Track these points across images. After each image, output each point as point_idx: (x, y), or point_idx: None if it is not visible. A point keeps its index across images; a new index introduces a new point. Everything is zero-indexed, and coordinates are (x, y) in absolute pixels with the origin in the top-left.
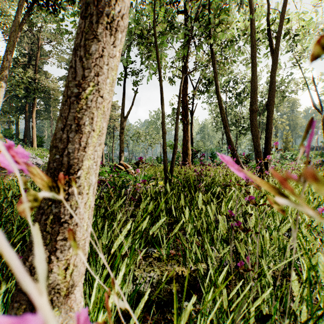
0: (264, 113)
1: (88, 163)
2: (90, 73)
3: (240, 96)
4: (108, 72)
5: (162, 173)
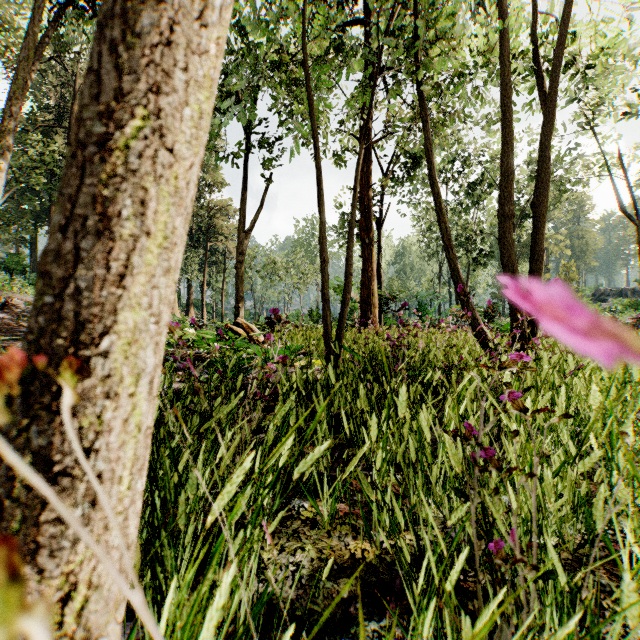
0: (523, 224)
1: (131, 316)
2: (135, 81)
3: (474, 190)
4: (184, 87)
5: (320, 343)
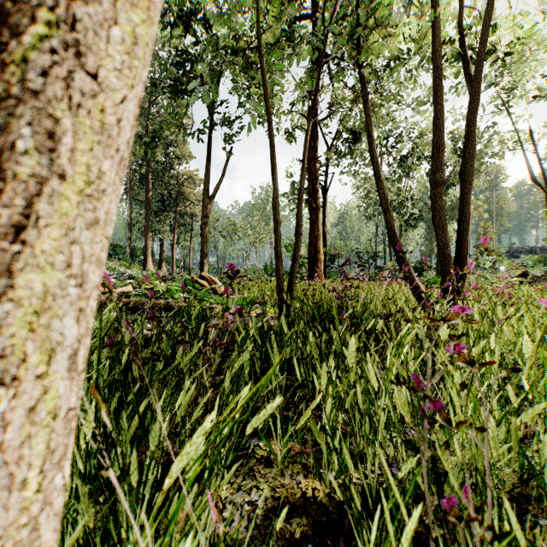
0: (447, 191)
1: (38, 279)
2: None
3: (406, 162)
4: None
5: (273, 294)
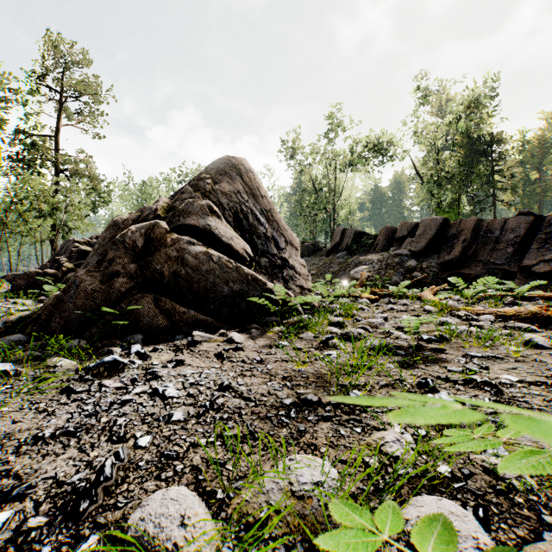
0: None
1: None
2: None
3: None
4: None
5: None
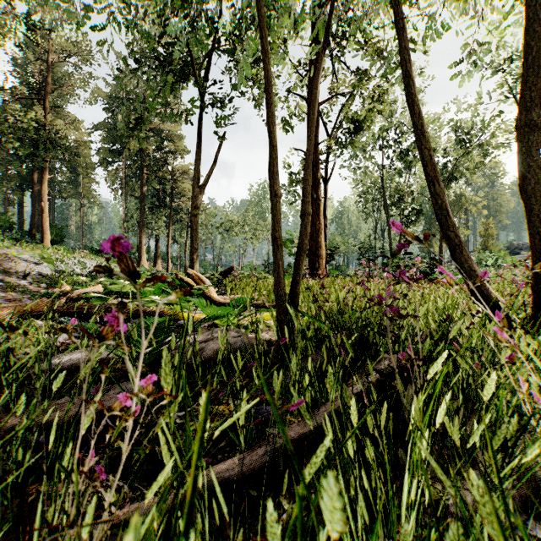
0: (449, 186)
1: None
2: None
3: (407, 155)
4: None
5: (270, 294)
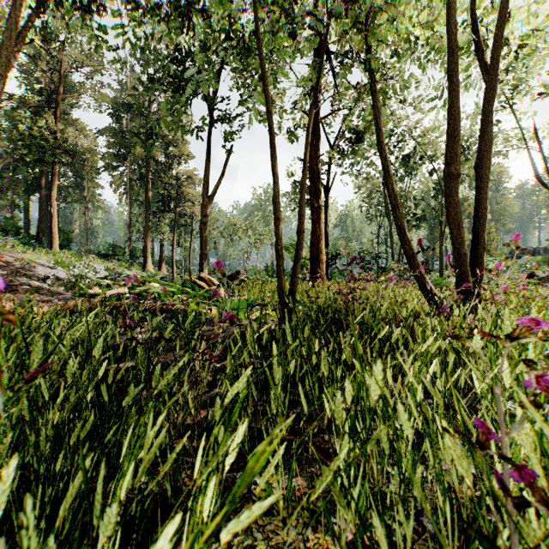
0: None
1: None
2: None
3: (408, 161)
4: None
5: (274, 295)
